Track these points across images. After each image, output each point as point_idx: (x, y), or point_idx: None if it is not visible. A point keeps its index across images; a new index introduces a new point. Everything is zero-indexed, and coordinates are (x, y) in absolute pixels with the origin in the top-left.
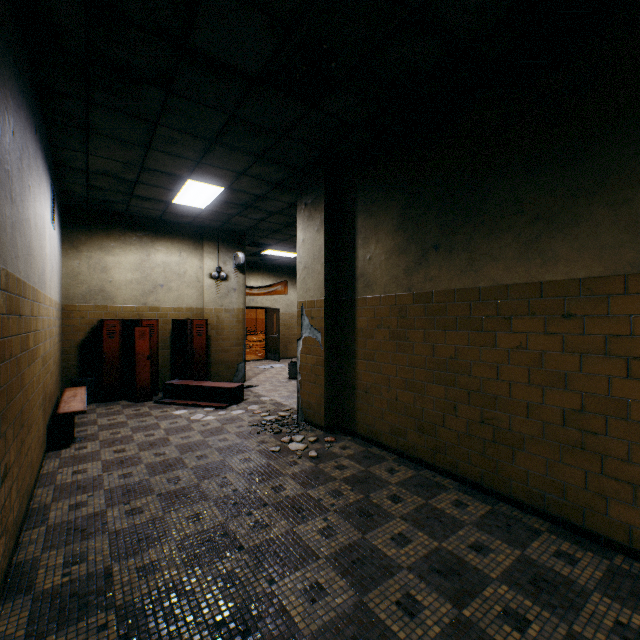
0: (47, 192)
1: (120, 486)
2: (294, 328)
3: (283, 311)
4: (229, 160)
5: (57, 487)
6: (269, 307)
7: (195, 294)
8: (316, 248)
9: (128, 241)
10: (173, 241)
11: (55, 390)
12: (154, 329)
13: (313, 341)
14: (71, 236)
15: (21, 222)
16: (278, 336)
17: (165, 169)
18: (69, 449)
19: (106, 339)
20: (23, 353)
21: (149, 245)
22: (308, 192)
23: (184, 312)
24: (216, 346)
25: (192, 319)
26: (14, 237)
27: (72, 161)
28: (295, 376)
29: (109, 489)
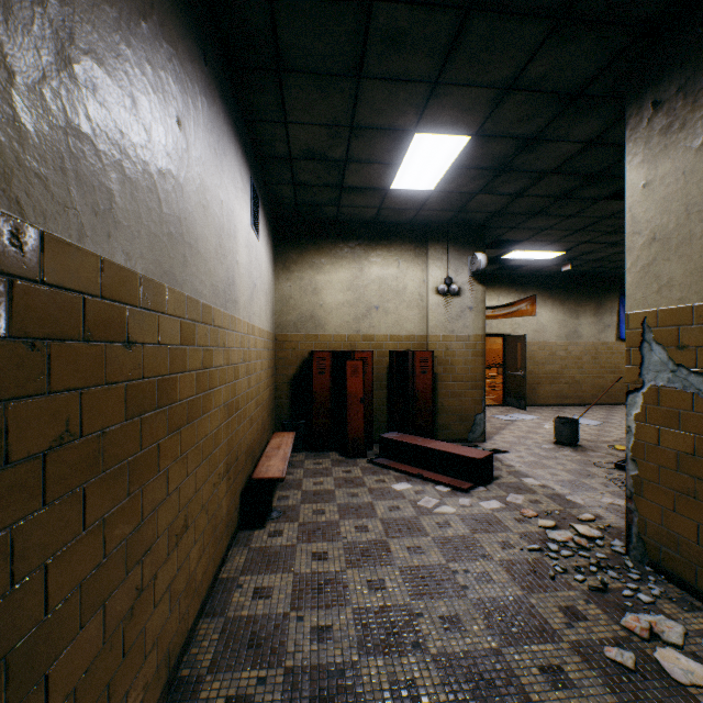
0: (239, 180)
1: (309, 668)
2: (545, 363)
3: (528, 339)
4: (490, 56)
5: (225, 625)
6: (508, 334)
7: (416, 317)
8: (697, 187)
9: (339, 254)
10: (389, 249)
11: (260, 437)
12: (367, 363)
13: (684, 399)
14: (283, 255)
15: (132, 159)
16: (523, 374)
17: (382, 121)
18: (262, 531)
19: (315, 375)
20: (144, 415)
21: (362, 257)
22: (664, 74)
23: (403, 341)
24: (444, 388)
25: (413, 350)
26: (84, 165)
27: (272, 144)
28: (567, 441)
29: (291, 670)
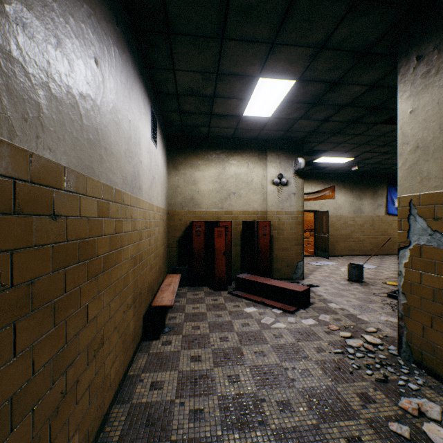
0: (143, 108)
1: (187, 441)
2: (341, 229)
3: (330, 213)
4: (309, 25)
5: (130, 410)
6: (317, 210)
7: (259, 199)
8: None
9: (209, 159)
10: (242, 155)
11: (157, 278)
12: (228, 229)
13: (438, 253)
14: (173, 159)
15: (58, 83)
16: (327, 236)
17: (237, 69)
18: (157, 341)
19: (194, 237)
20: (68, 267)
21: (224, 160)
22: (424, 37)
23: (251, 215)
24: (277, 245)
25: (257, 221)
26: (14, 82)
27: (165, 85)
28: (355, 279)
29: (175, 442)
